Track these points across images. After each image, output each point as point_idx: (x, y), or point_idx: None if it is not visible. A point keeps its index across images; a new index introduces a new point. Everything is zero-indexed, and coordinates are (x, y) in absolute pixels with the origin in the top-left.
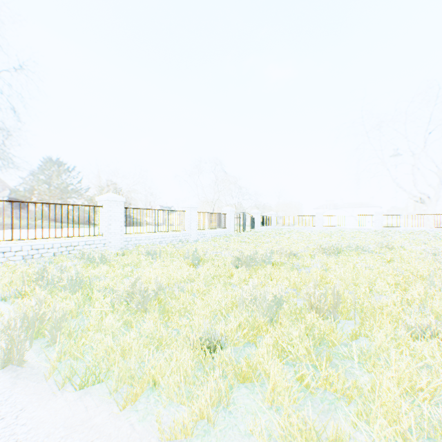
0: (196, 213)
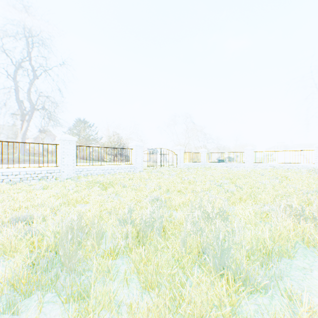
0: (74, 147)
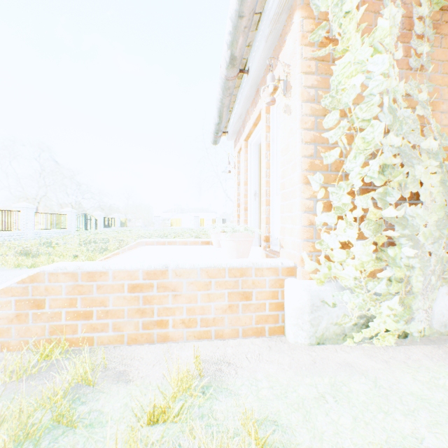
0: (33, 214)
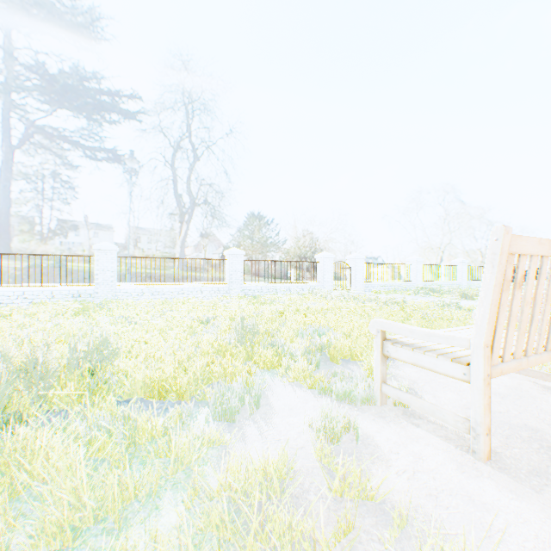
0: (466, 267)
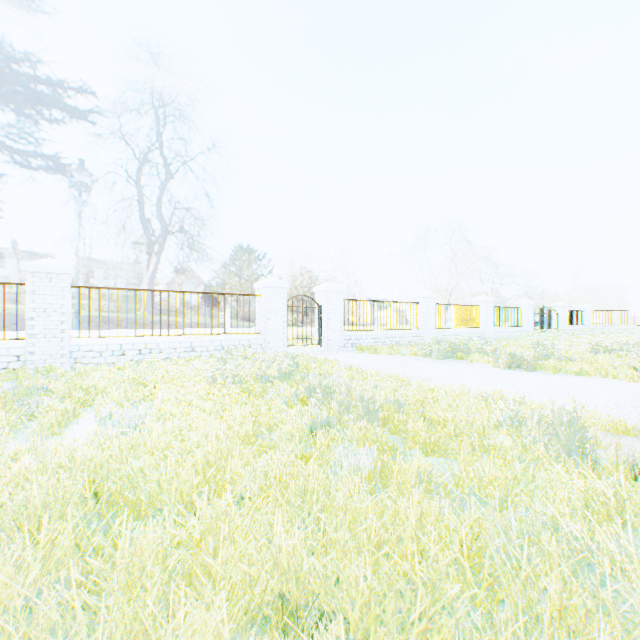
0: (491, 308)
